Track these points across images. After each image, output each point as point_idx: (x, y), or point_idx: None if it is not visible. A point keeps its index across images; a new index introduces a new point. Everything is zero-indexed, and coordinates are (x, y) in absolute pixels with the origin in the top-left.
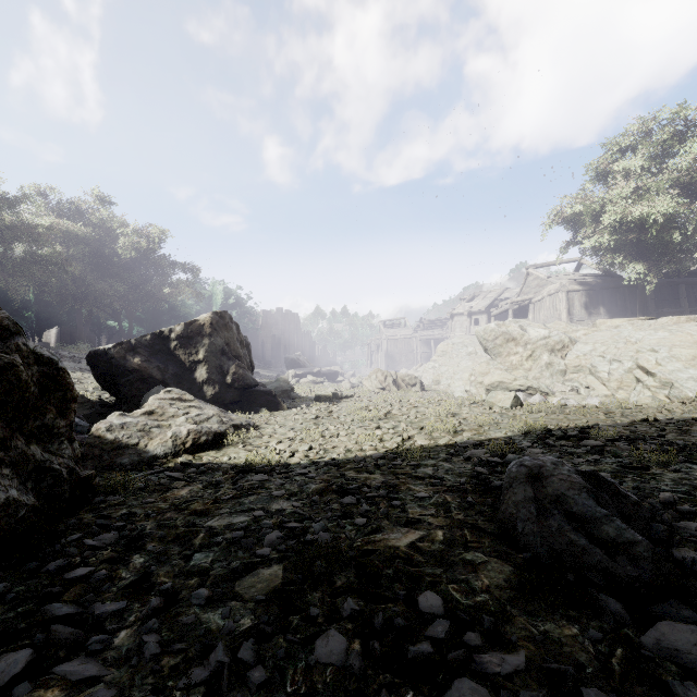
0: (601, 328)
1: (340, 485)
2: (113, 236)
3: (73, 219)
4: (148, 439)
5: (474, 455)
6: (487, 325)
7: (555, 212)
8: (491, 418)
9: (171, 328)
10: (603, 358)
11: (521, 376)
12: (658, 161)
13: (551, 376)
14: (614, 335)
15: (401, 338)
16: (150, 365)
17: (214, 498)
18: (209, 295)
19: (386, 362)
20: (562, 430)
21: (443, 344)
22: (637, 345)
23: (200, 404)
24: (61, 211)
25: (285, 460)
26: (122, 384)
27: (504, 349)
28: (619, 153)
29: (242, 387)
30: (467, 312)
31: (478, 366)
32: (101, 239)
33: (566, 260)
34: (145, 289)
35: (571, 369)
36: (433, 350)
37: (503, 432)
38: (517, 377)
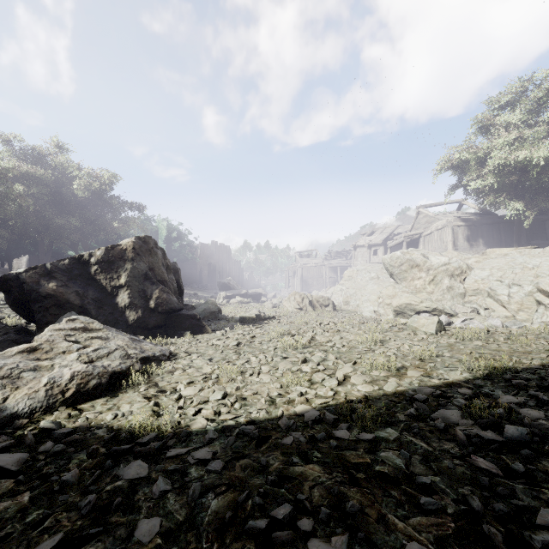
0: (491, 256)
1: (258, 503)
2: (70, 179)
3: (35, 163)
4: (11, 389)
5: (447, 420)
6: (393, 253)
7: (445, 159)
8: (432, 351)
9: (91, 252)
10: (501, 283)
11: (424, 298)
12: (534, 115)
13: (452, 298)
14: (509, 262)
15: (313, 265)
16: (68, 290)
17: (22, 546)
18: (156, 230)
19: (300, 285)
20: (533, 372)
21: (349, 271)
22: (535, 271)
23: (109, 334)
24: (24, 156)
25: (187, 421)
26: (36, 310)
27: (409, 274)
28: (499, 108)
29: (166, 311)
30: (367, 244)
31: (385, 289)
32: (59, 180)
33: (450, 201)
34: (98, 223)
35: (470, 292)
36: (339, 275)
37: (458, 373)
38: (424, 299)
